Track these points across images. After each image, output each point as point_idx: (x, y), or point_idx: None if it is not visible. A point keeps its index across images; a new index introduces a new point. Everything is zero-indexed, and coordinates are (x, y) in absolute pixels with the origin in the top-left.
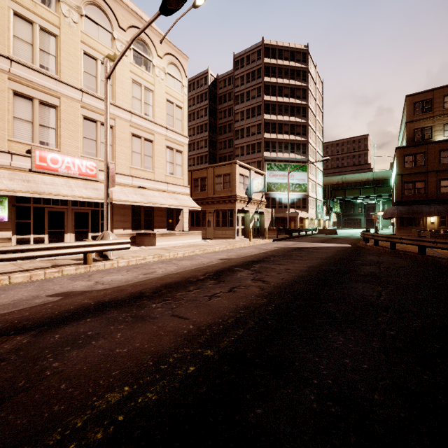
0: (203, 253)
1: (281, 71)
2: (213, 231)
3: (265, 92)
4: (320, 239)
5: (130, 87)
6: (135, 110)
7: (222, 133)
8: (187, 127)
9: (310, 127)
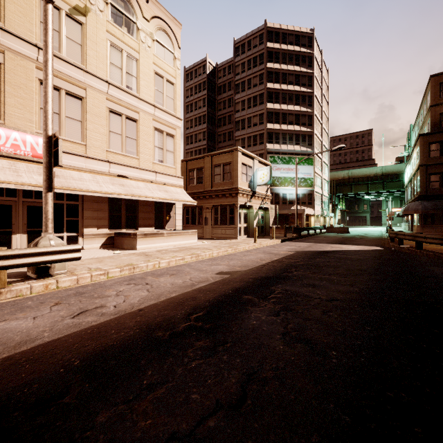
0: (196, 259)
1: (285, 56)
2: (211, 229)
3: (268, 78)
4: (335, 239)
5: (107, 51)
6: (113, 81)
7: (222, 125)
8: (185, 119)
9: (316, 117)
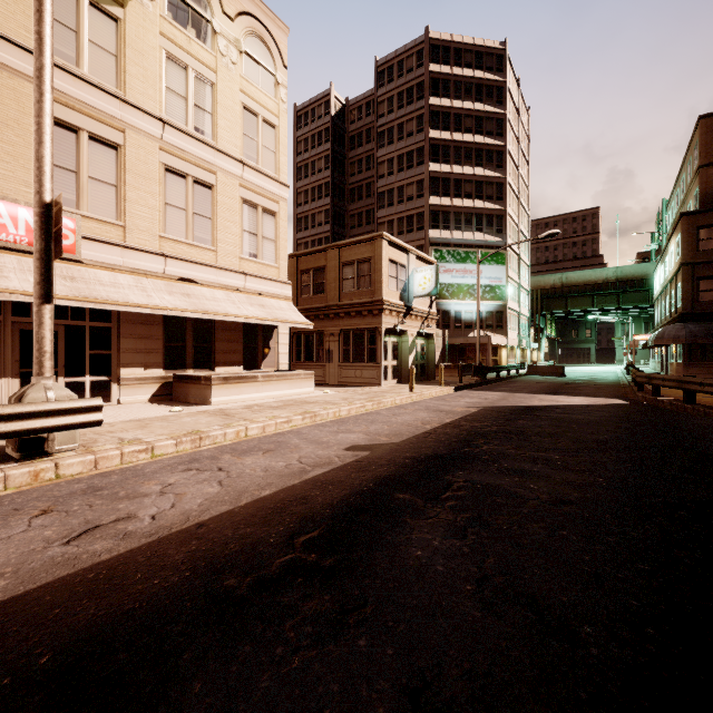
0: (311, 422)
1: (460, 86)
2: (339, 370)
3: (431, 123)
4: (544, 386)
5: (161, 68)
6: (172, 118)
7: (356, 199)
8: (296, 189)
9: (509, 186)
